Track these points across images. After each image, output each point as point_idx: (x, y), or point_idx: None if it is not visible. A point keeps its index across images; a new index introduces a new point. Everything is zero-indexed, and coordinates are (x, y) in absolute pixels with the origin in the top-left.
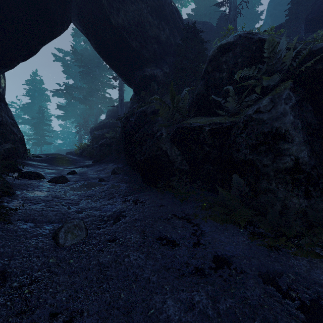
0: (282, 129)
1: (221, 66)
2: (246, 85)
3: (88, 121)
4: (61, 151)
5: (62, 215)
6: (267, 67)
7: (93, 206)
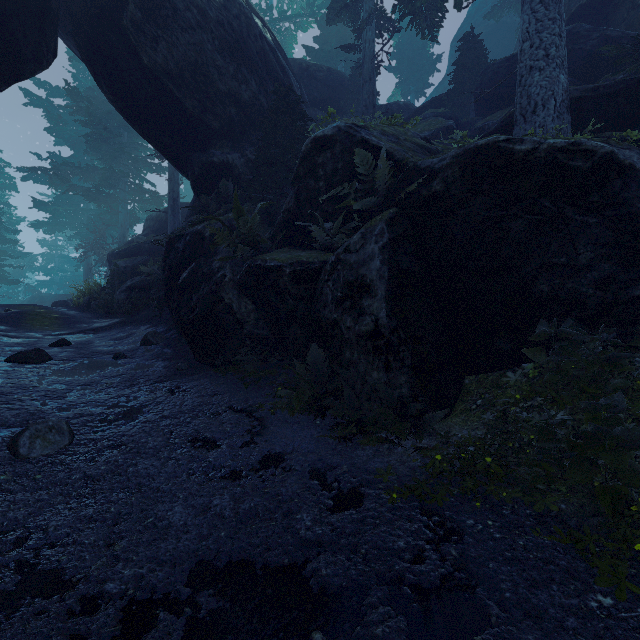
0: (368, 278)
1: (317, 170)
2: (349, 205)
3: (105, 237)
4: (43, 298)
5: (29, 415)
6: (364, 185)
7: (92, 400)
